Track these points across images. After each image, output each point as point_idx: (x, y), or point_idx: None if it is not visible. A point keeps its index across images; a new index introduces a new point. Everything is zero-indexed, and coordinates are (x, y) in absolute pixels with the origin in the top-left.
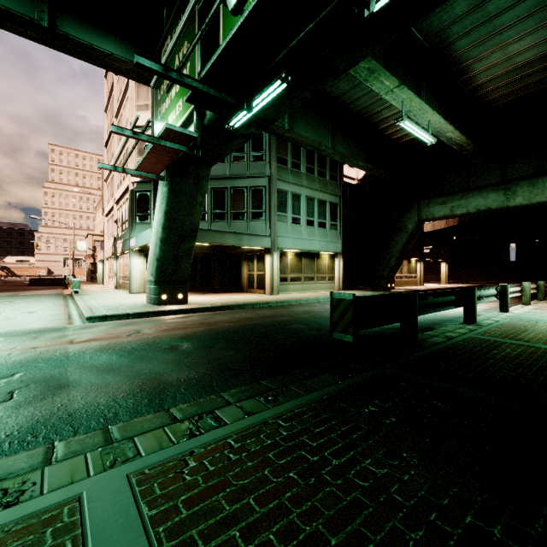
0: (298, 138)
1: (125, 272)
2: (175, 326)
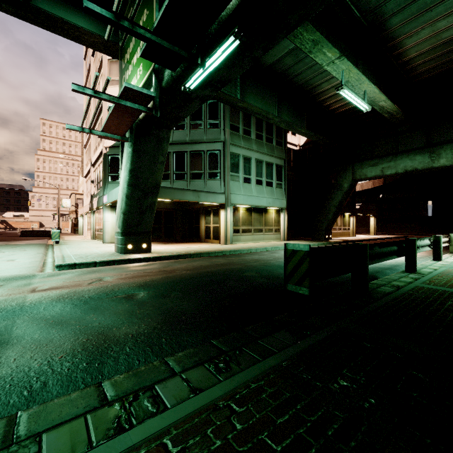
0: (249, 107)
1: (99, 224)
2: (136, 273)
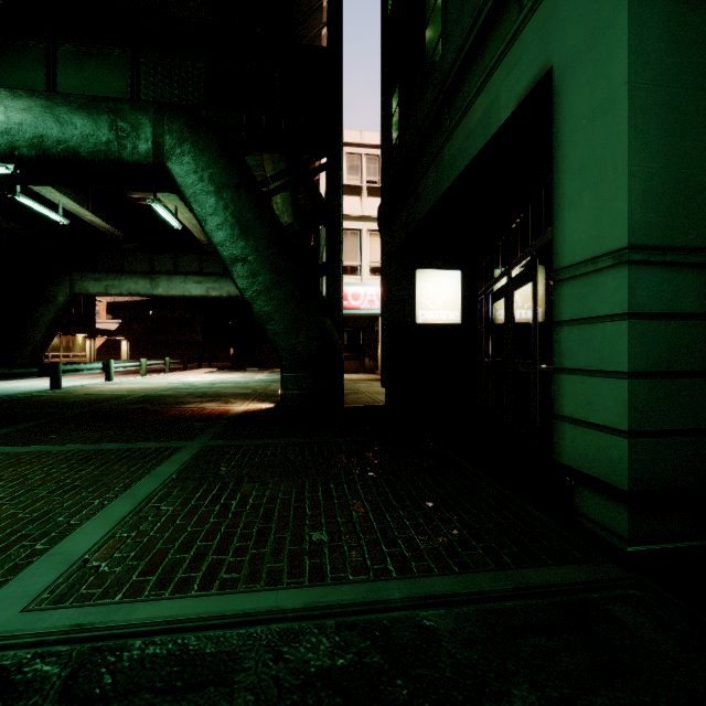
0: None
1: None
2: None
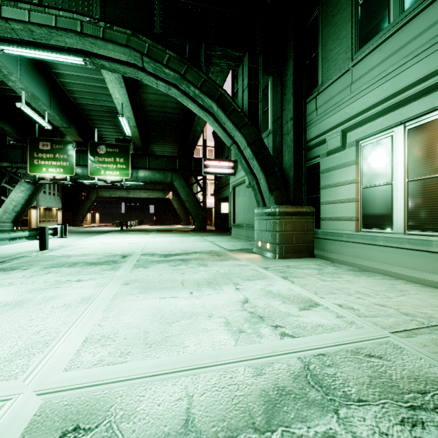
0: None
1: None
2: None
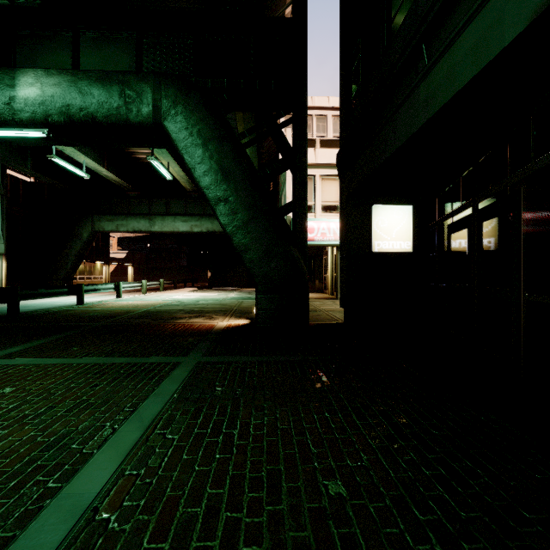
0: None
1: None
2: None
